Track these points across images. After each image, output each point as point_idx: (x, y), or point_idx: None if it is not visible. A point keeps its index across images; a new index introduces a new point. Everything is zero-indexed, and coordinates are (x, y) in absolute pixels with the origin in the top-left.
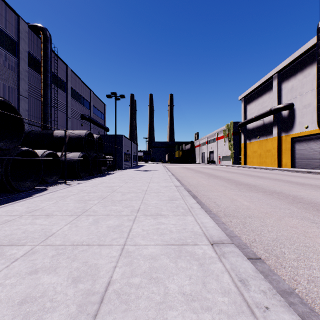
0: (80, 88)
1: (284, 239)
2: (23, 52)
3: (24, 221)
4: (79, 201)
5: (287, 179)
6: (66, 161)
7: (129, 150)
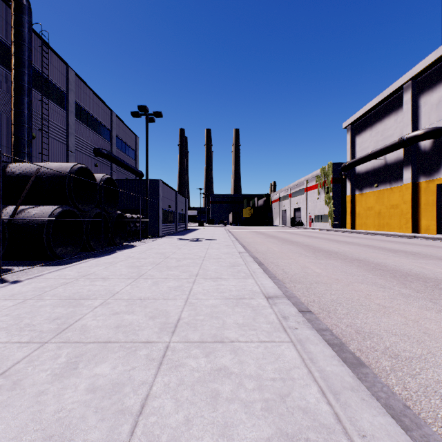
0: (93, 106)
1: None
2: None
3: None
4: None
5: None
6: (23, 223)
7: (172, 205)
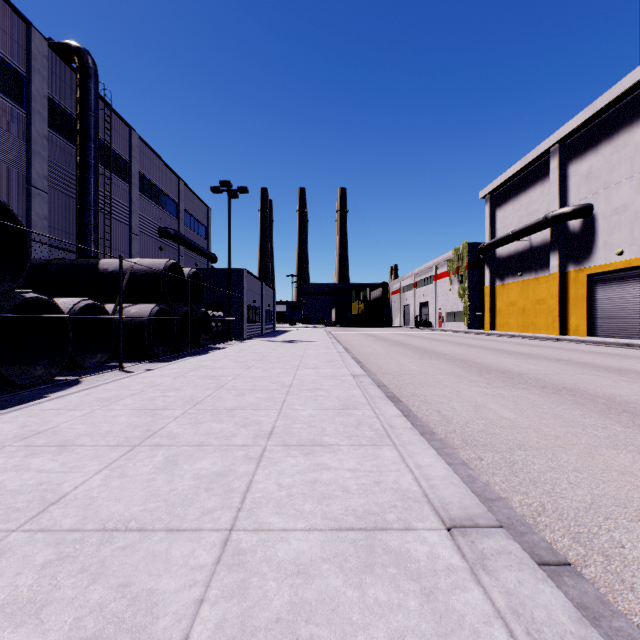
0: (157, 175)
1: (611, 506)
2: (39, 97)
3: (4, 461)
4: (142, 411)
5: (584, 359)
6: (125, 322)
7: (257, 300)
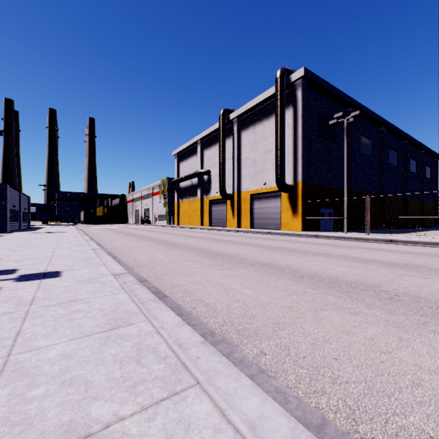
0: None
1: (130, 251)
2: None
3: None
4: (2, 249)
5: (188, 234)
6: None
7: (16, 205)
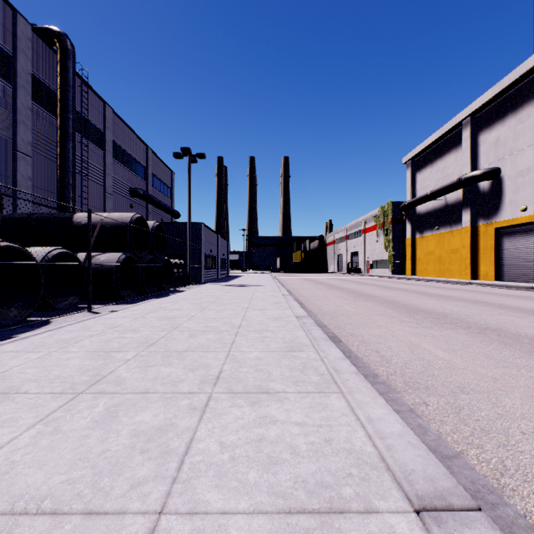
0: (128, 143)
1: None
2: (23, 74)
3: None
4: (96, 353)
5: (498, 301)
6: (95, 268)
7: (213, 249)
